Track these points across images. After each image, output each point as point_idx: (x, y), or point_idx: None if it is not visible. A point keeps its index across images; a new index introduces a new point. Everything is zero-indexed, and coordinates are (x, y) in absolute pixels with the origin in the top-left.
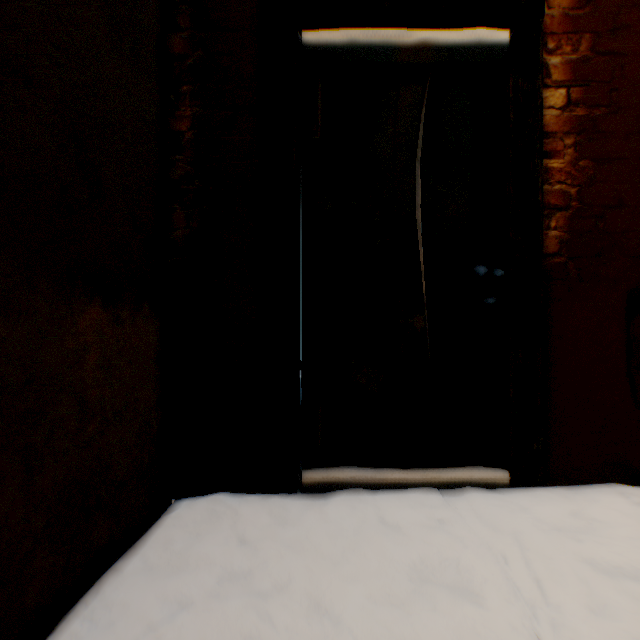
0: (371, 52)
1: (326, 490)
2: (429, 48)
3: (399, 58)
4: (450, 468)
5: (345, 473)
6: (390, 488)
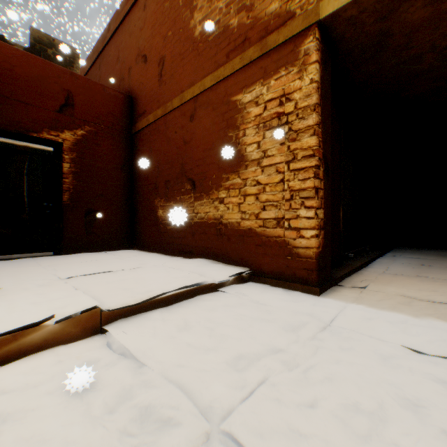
0: (9, 144)
1: None
2: (29, 147)
3: (19, 148)
4: (37, 253)
5: None
6: (16, 259)
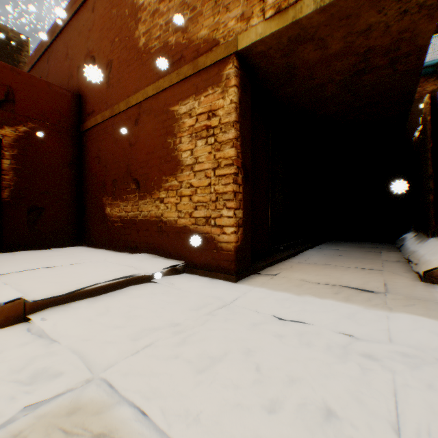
0: None
1: None
2: None
3: None
4: None
5: None
6: None
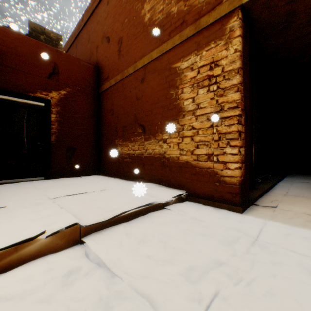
0: (14, 101)
1: (2, 184)
2: (28, 103)
3: (21, 103)
4: (33, 178)
5: (7, 180)
6: (18, 182)
